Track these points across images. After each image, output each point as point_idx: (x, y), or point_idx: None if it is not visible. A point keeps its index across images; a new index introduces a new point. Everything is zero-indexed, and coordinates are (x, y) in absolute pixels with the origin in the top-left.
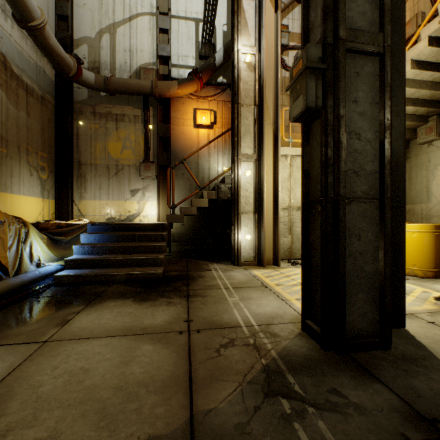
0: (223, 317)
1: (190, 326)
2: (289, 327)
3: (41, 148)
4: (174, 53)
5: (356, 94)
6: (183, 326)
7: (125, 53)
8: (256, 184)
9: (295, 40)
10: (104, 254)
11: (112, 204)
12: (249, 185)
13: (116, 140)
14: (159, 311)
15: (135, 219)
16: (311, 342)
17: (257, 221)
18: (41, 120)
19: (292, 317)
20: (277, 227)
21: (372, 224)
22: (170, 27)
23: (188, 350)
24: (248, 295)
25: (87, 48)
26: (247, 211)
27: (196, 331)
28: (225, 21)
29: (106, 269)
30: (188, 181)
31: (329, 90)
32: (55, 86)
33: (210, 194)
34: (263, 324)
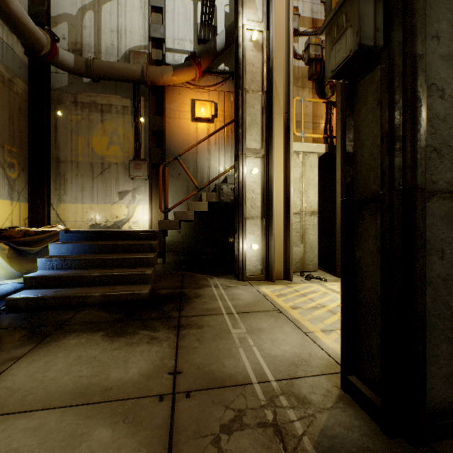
0: (225, 365)
1: (176, 383)
2: (322, 384)
3: (9, 141)
4: (169, 36)
5: (437, 26)
6: (166, 383)
7: (112, 34)
8: (263, 184)
9: (306, 25)
10: (78, 269)
11: (97, 208)
12: (255, 186)
13: (101, 134)
14: (136, 355)
15: (123, 226)
16: (363, 417)
17: (265, 227)
18: (9, 108)
19: (322, 363)
20: (288, 234)
21: None
22: (165, 6)
23: (167, 440)
24: (258, 325)
25: (67, 27)
26: (254, 216)
27: (185, 393)
28: (228, 1)
29: (77, 288)
30: (185, 182)
31: (397, 16)
32: (28, 70)
33: (209, 197)
34: (284, 379)
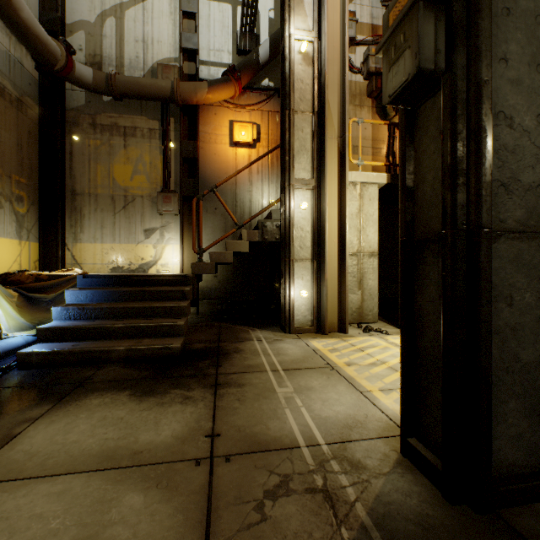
0: (269, 428)
1: (214, 446)
2: (378, 448)
3: (17, 171)
4: (203, 46)
5: (505, 47)
6: (202, 446)
7: (137, 44)
8: (314, 221)
9: (365, 33)
10: (98, 319)
11: (119, 248)
12: (305, 223)
13: (124, 162)
14: (168, 416)
15: (150, 269)
16: (423, 483)
17: (316, 271)
18: (17, 132)
19: (380, 425)
20: (344, 279)
21: (532, 277)
22: (198, 11)
23: (205, 505)
24: (307, 384)
25: (84, 36)
26: (303, 258)
27: (225, 457)
28: (272, 5)
29: (99, 341)
30: (222, 218)
31: (460, 37)
32: (39, 87)
33: (251, 235)
34: (336, 442)
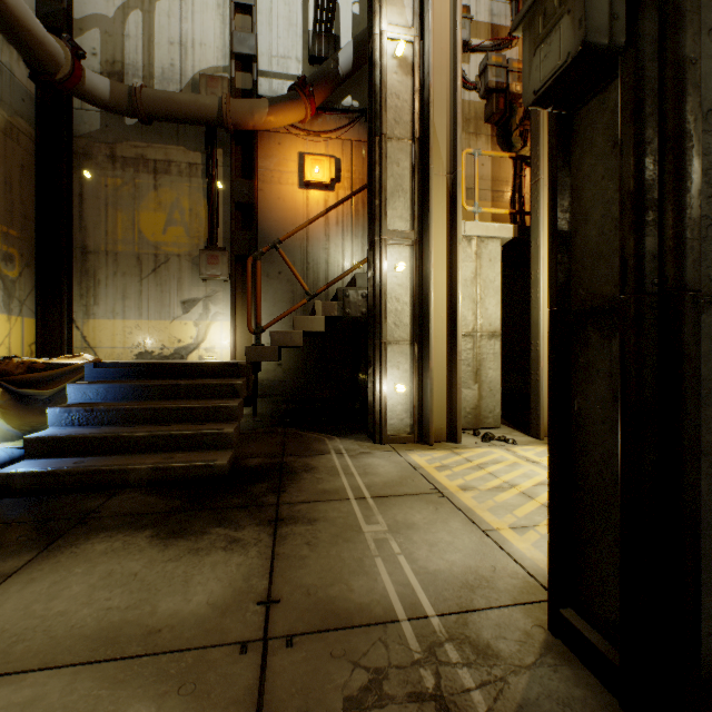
0: (352, 589)
1: (270, 621)
2: (515, 621)
3: (5, 219)
4: (263, 52)
5: None
6: (252, 621)
7: (172, 47)
8: (415, 288)
9: (482, 36)
10: (113, 425)
11: (147, 327)
12: (402, 291)
13: (155, 208)
14: (204, 570)
15: (190, 355)
16: (588, 682)
17: (417, 357)
18: (5, 165)
19: (515, 584)
20: (455, 369)
21: None
22: (256, 3)
23: None
24: (407, 518)
25: (100, 36)
26: (399, 339)
27: (285, 639)
28: None
29: (112, 456)
30: (288, 286)
31: None
32: (36, 105)
33: (327, 308)
34: (451, 612)
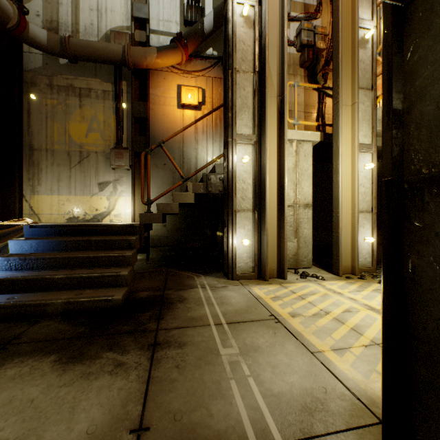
0: (211, 414)
1: None
2: None
3: None
4: (153, 17)
5: None
6: None
7: (91, 12)
8: (255, 174)
9: (298, 11)
10: (41, 270)
11: (74, 200)
12: (246, 175)
13: (80, 120)
14: (90, 395)
15: (104, 219)
16: None
17: (257, 221)
18: None
19: (345, 406)
20: (283, 229)
21: None
22: None
23: None
24: (253, 342)
25: (42, 3)
26: (245, 208)
27: None
28: None
29: (38, 293)
30: (170, 173)
31: None
32: None
33: (196, 187)
34: (296, 439)
